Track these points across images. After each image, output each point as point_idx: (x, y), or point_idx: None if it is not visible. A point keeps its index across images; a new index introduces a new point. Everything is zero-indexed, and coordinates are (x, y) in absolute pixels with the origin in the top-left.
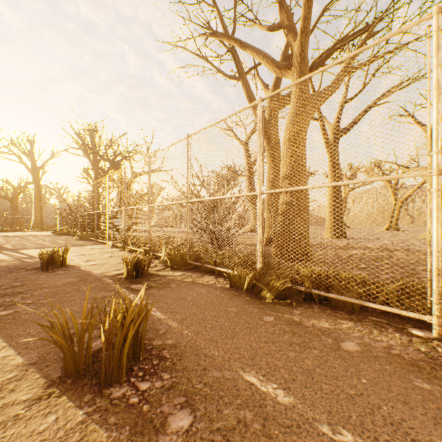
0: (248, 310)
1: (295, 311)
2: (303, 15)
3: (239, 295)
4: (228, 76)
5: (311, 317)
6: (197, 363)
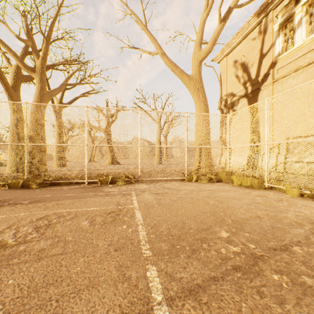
0: (27, 191)
1: (47, 188)
2: (44, 52)
3: (17, 189)
4: None
5: (53, 188)
6: (20, 199)
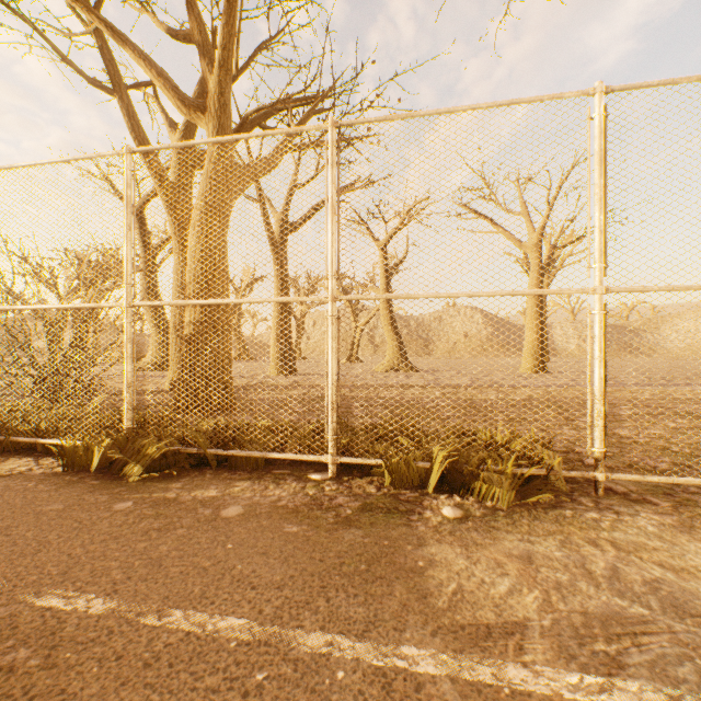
0: (90, 501)
1: (176, 484)
2: (222, 41)
3: (80, 480)
4: (89, 78)
5: (197, 487)
6: None
